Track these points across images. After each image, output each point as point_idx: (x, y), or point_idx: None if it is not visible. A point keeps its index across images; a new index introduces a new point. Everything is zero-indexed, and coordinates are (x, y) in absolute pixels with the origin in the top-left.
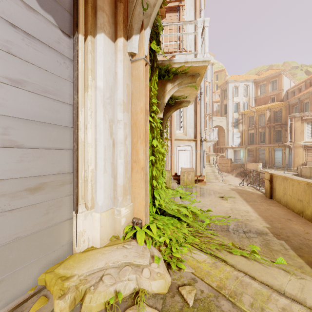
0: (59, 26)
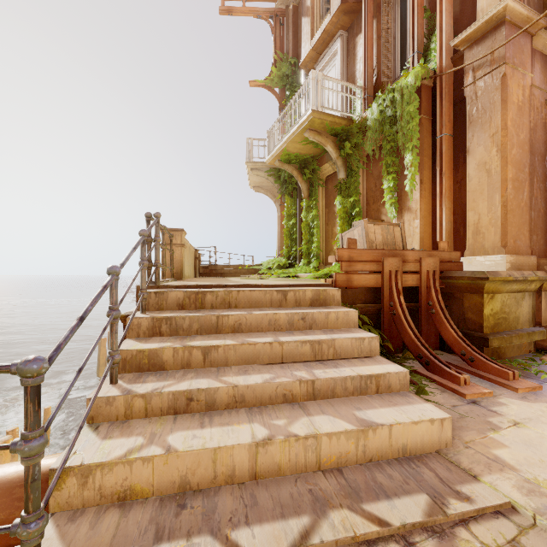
0: None
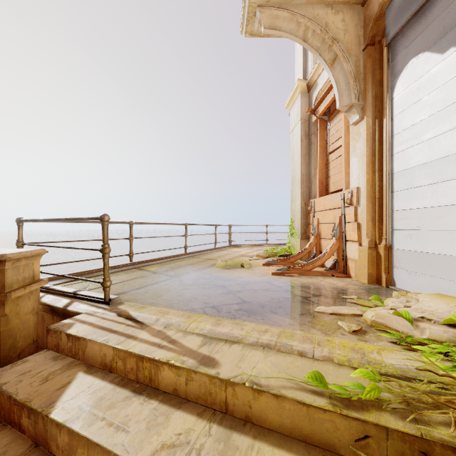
0: None
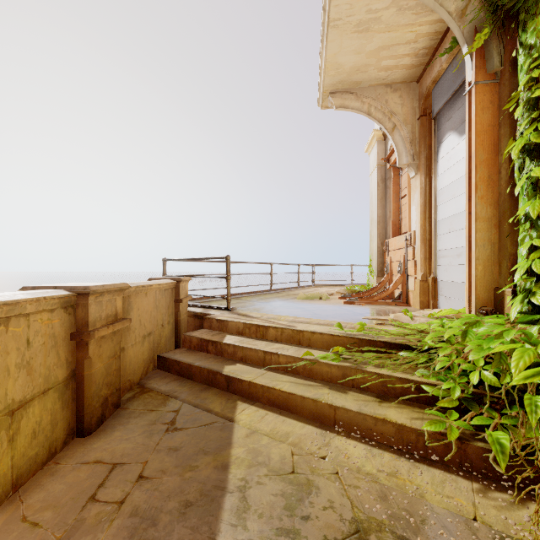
0: None
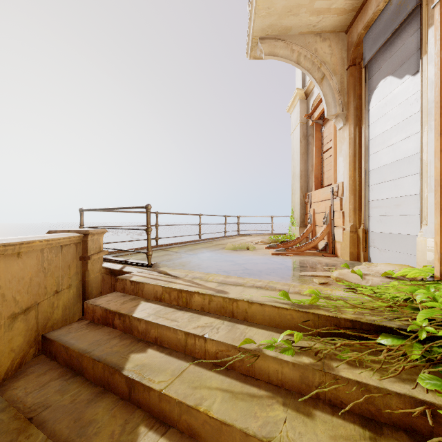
0: (412, 74)
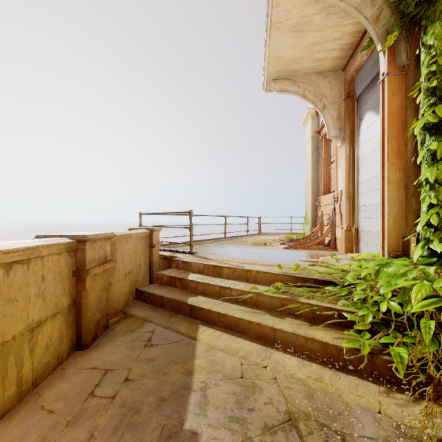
0: None
